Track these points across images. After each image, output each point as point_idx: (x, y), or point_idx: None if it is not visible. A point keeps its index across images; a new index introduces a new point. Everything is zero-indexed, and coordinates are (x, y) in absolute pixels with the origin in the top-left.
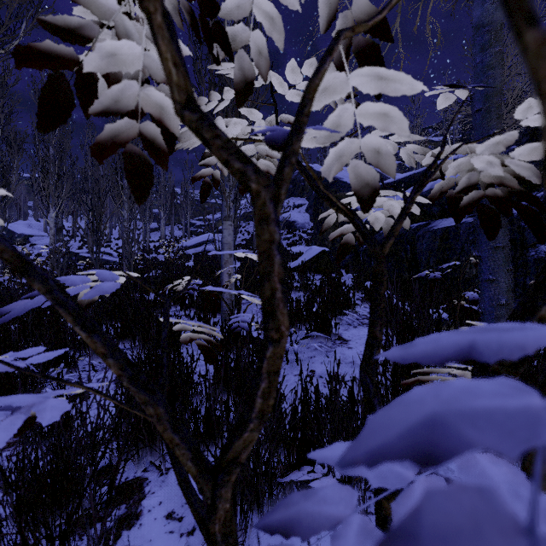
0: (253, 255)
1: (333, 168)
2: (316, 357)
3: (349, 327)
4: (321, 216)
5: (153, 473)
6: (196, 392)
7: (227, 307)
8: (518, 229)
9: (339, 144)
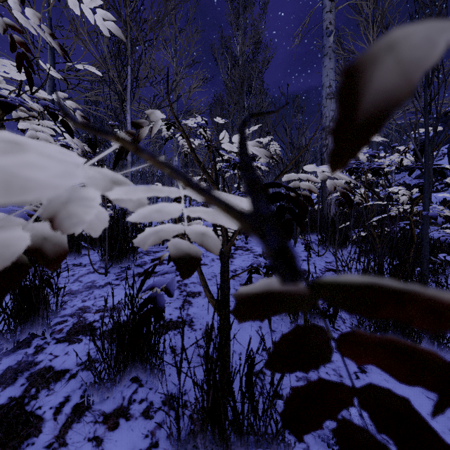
0: None
1: None
2: None
3: None
4: None
5: None
6: None
7: None
8: None
9: None
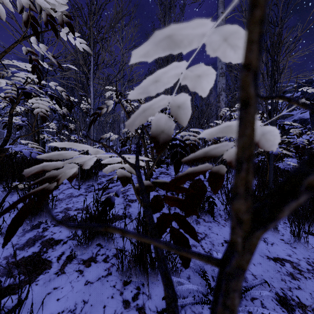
0: None
1: None
2: None
3: None
4: None
5: None
6: None
7: None
8: None
9: None
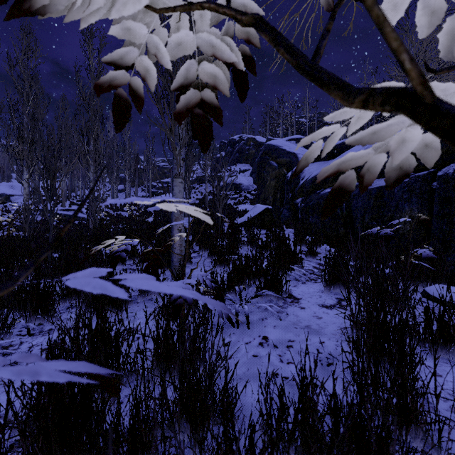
0: (189, 207)
1: None
2: (268, 318)
3: (297, 282)
4: (300, 143)
5: None
6: (131, 372)
7: (177, 262)
8: (453, 188)
9: None
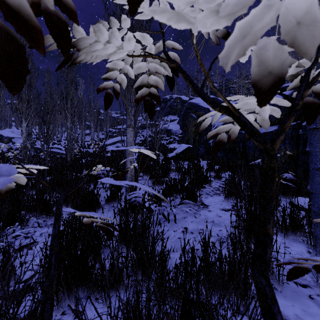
0: (145, 150)
1: (234, 53)
2: (188, 217)
3: (207, 196)
4: (199, 119)
5: (68, 316)
6: (106, 245)
7: None
8: None
9: (251, 13)
